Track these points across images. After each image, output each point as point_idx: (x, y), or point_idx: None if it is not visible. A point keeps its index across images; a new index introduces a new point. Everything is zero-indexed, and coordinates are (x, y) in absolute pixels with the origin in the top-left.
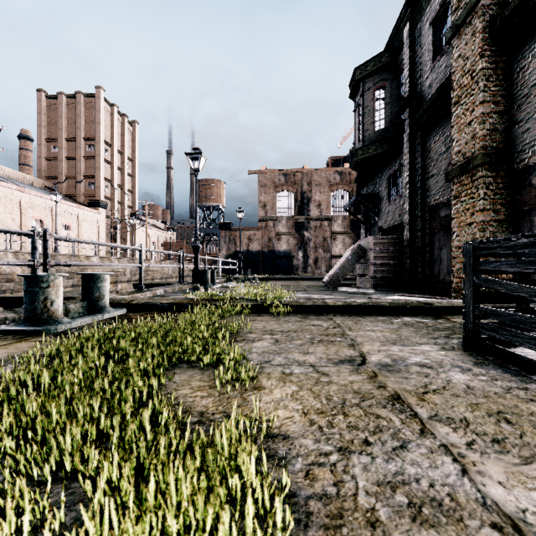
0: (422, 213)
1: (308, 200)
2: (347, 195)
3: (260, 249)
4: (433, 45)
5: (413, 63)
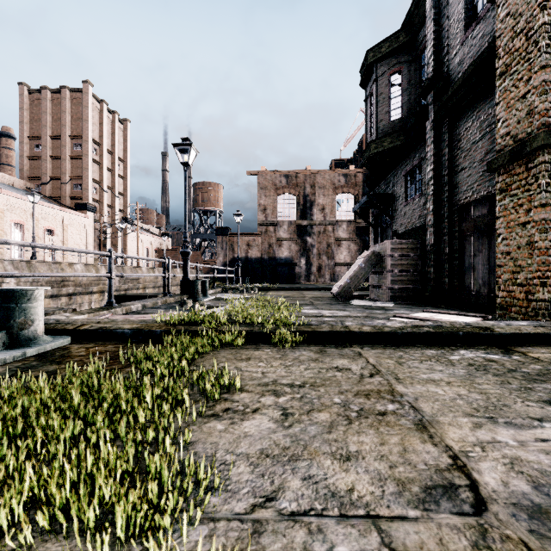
0: (449, 214)
1: (311, 204)
2: (353, 199)
3: (260, 255)
4: (464, 14)
5: (437, 38)
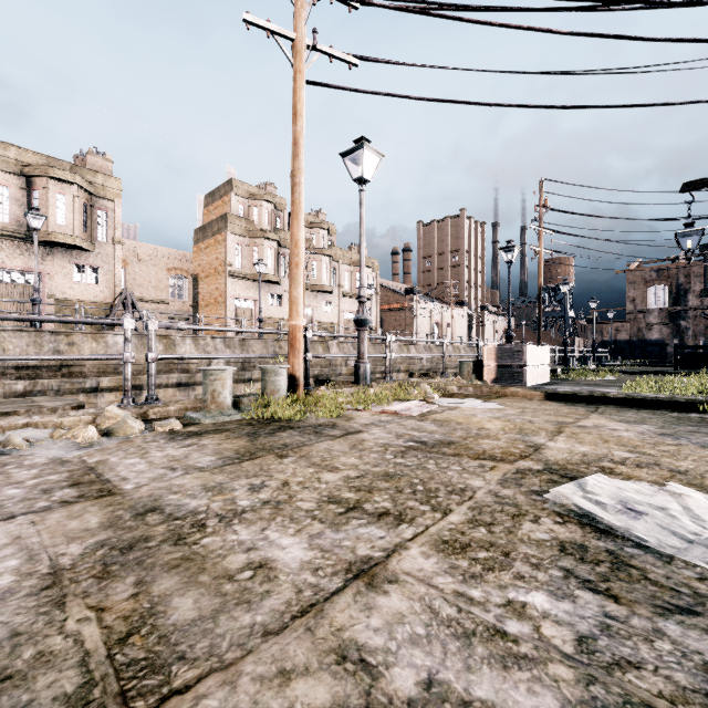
0: None
1: (685, 291)
2: None
3: (628, 338)
4: None
5: None
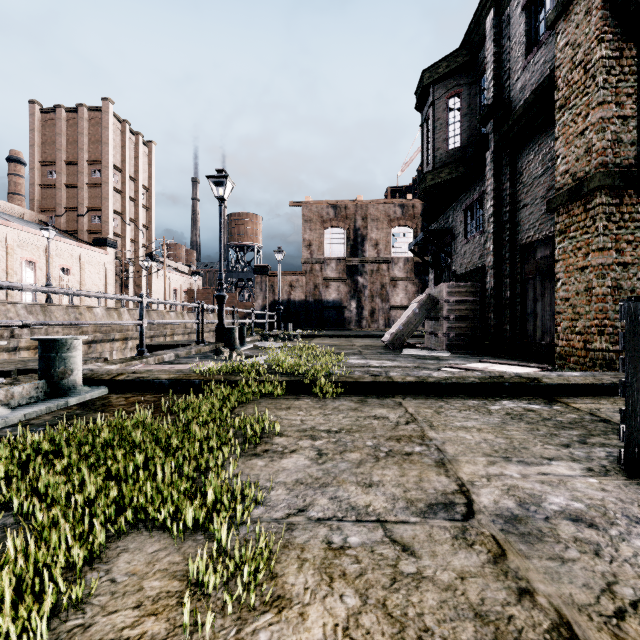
0: (511, 254)
1: (363, 238)
2: (411, 233)
3: (304, 298)
4: (526, 36)
5: (498, 61)
